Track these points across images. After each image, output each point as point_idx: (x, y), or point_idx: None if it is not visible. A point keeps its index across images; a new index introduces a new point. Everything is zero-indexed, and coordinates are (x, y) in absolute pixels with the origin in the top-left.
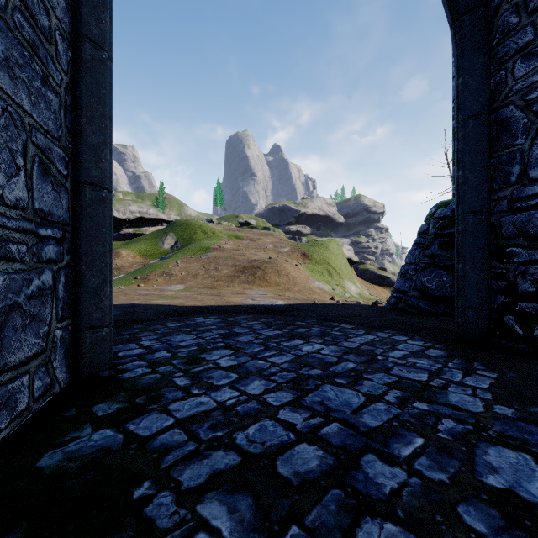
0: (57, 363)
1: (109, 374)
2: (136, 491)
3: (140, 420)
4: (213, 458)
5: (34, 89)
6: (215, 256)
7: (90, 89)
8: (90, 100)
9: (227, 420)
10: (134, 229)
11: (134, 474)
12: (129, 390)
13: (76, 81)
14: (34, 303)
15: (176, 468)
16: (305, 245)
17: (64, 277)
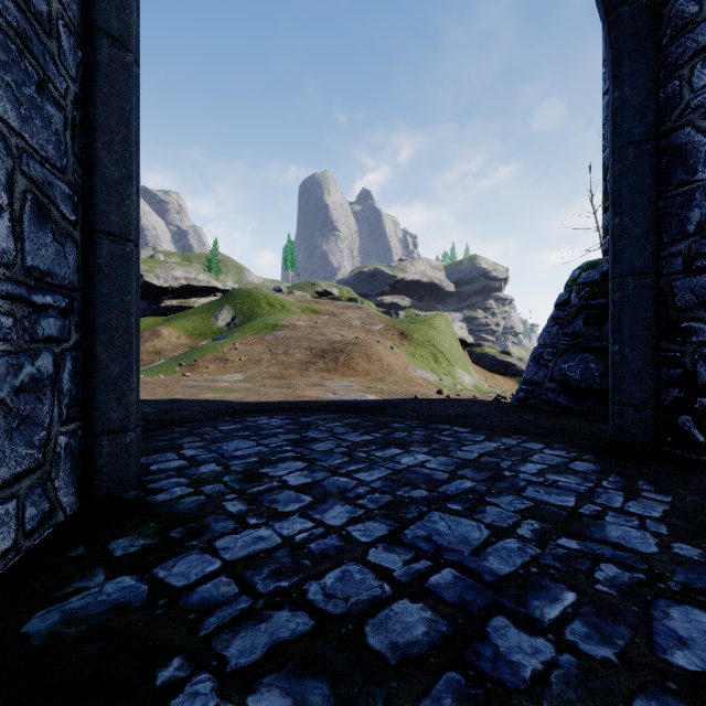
0: (61, 482)
1: (136, 496)
2: (161, 672)
3: (174, 563)
4: (275, 621)
5: (24, 98)
6: (285, 336)
7: (108, 103)
8: (108, 118)
9: (296, 564)
10: (178, 301)
11: (159, 646)
12: (162, 519)
13: (89, 93)
14: (24, 398)
15: (220, 637)
16: (403, 322)
17: (71, 363)
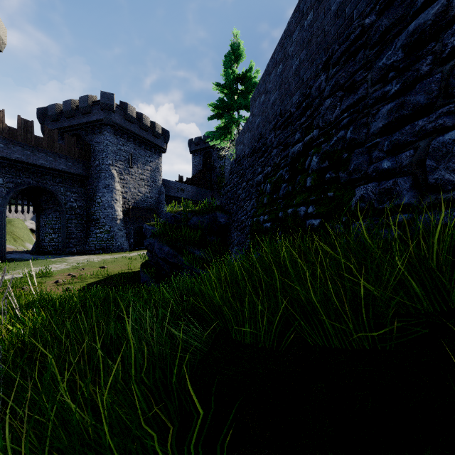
0: None
1: None
2: None
3: None
4: None
5: None
6: None
7: None
8: None
9: None
10: None
11: None
12: None
13: None
14: None
15: None
16: None
17: None
